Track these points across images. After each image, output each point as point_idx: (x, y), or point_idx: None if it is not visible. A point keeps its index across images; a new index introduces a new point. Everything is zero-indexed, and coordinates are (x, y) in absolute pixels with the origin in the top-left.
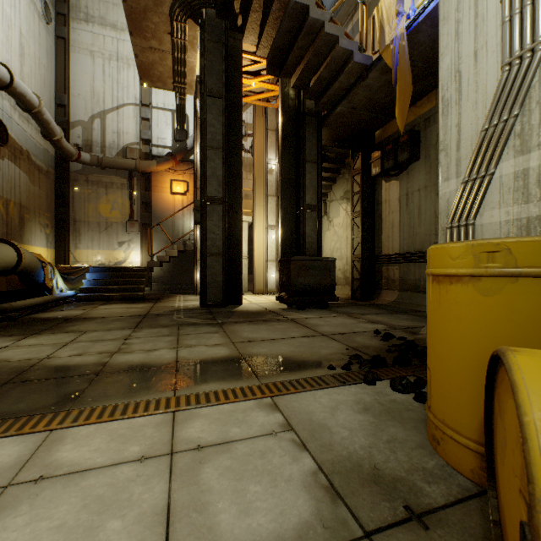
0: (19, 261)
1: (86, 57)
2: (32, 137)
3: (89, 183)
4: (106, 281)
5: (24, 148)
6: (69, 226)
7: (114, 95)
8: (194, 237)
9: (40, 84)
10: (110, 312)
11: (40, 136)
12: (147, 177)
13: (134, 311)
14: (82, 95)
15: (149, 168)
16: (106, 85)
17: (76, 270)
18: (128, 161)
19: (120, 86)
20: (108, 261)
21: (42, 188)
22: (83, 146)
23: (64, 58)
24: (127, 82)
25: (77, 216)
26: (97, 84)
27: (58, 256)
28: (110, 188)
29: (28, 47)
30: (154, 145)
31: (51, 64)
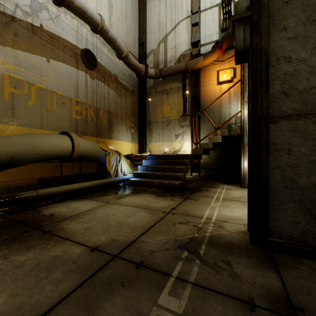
0: (73, 150)
1: (155, 2)
2: (119, 66)
3: (157, 93)
4: (153, 168)
5: (112, 73)
6: (146, 127)
7: (172, 18)
8: (240, 118)
9: (126, 30)
10: (106, 216)
11: (126, 66)
12: (196, 76)
13: (130, 223)
14: (153, 31)
15: (196, 65)
16: (167, 15)
17: (141, 157)
18: (180, 64)
19: (176, 9)
20: (168, 150)
21: (128, 101)
22: (153, 68)
23: (143, 11)
24: (181, 3)
25: (150, 119)
26: (161, 17)
27: (140, 148)
28: (169, 94)
29: (115, 4)
30: (202, 45)
31: (135, 18)
